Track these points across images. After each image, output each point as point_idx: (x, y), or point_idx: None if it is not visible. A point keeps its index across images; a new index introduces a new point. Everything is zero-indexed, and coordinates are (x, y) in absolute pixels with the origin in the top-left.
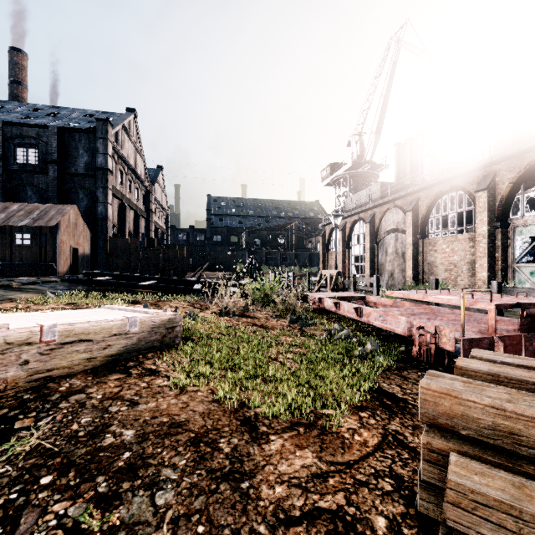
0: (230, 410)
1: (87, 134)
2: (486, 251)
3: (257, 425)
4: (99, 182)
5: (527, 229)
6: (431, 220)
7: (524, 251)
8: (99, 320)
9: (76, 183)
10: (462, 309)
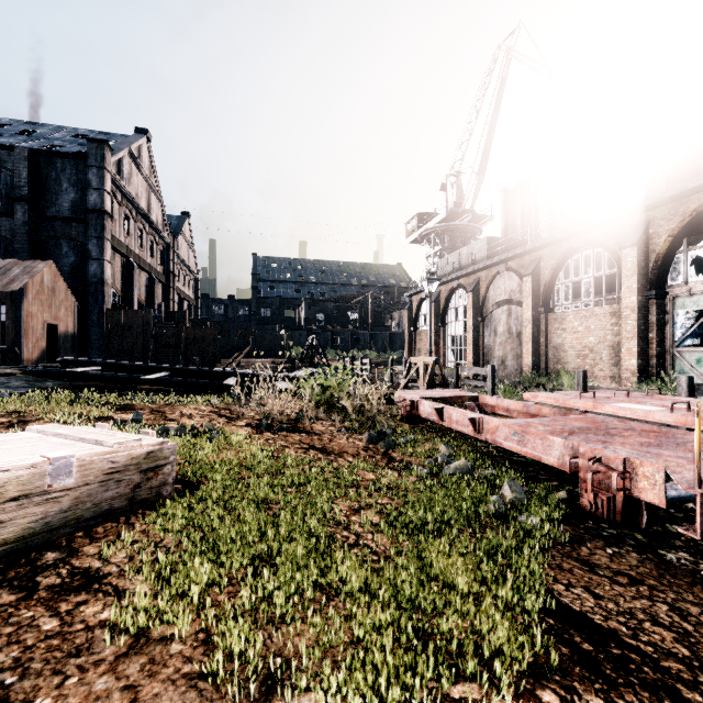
0: None
1: (74, 160)
2: (636, 330)
3: None
4: (92, 230)
5: (691, 300)
6: (558, 287)
7: (688, 330)
8: None
9: (57, 231)
10: (696, 436)
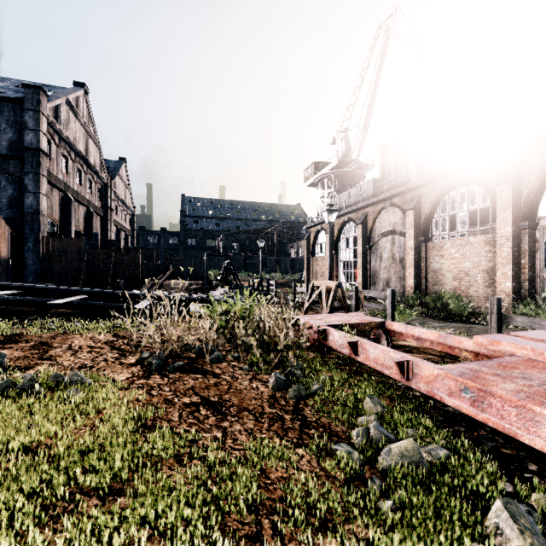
0: None
1: (11, 103)
2: (510, 256)
3: None
4: (29, 166)
5: None
6: (436, 220)
7: None
8: None
9: None
10: None
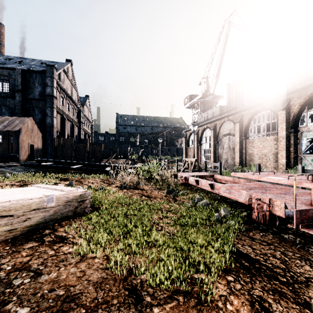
0: (120, 278)
1: (40, 74)
2: (284, 146)
3: (142, 295)
4: (48, 104)
5: (309, 133)
6: (250, 128)
7: (308, 146)
8: (19, 199)
9: (33, 104)
10: (294, 188)
